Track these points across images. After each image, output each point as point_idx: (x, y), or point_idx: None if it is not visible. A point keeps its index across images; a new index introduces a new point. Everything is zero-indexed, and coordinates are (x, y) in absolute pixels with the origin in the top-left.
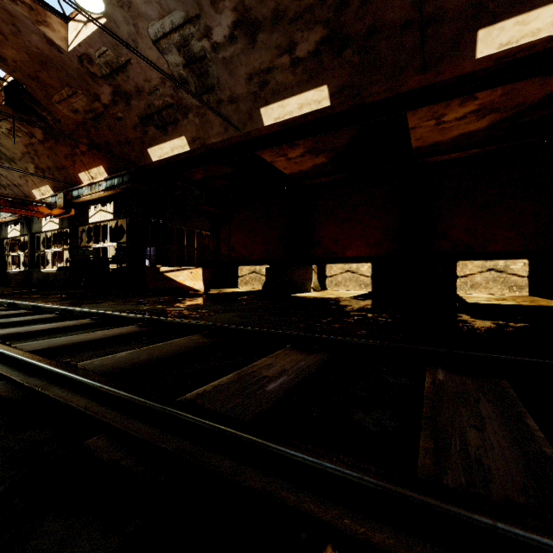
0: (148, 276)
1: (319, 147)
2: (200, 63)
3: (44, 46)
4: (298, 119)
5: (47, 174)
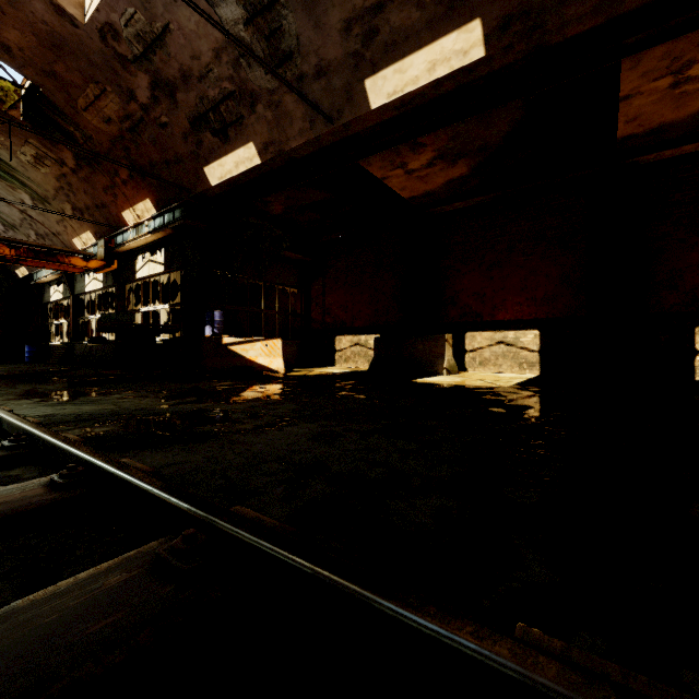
0: (205, 351)
1: (458, 147)
2: (270, 13)
3: (53, 18)
4: (427, 92)
5: (87, 215)
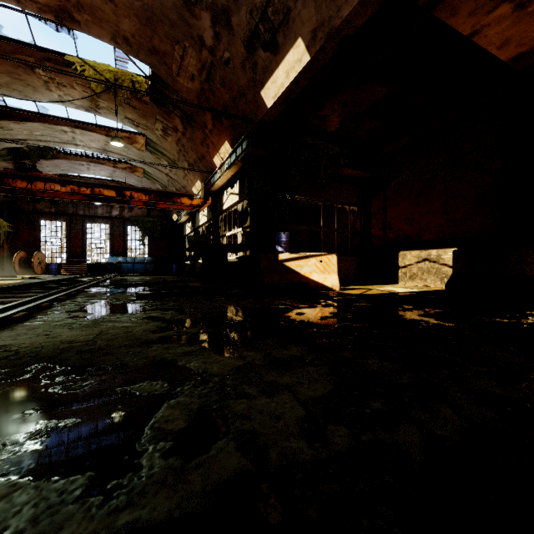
0: (263, 267)
1: None
2: None
3: None
4: None
5: (196, 168)
